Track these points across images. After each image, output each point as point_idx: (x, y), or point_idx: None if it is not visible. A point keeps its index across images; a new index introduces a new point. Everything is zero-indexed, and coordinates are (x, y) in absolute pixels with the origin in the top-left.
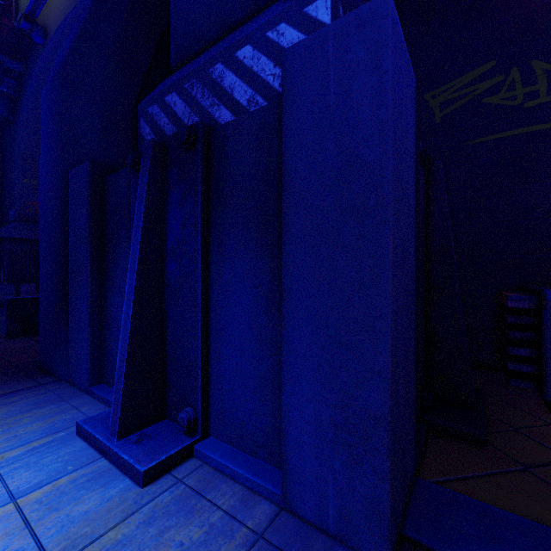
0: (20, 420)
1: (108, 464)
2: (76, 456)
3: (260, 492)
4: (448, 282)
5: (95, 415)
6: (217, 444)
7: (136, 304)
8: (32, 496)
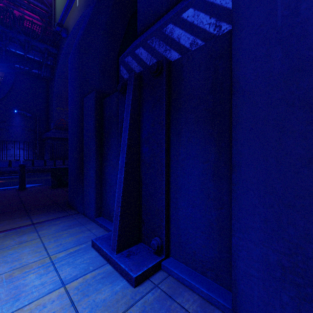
0: (62, 235)
1: (111, 268)
2: (93, 261)
3: (213, 303)
4: None
5: (101, 236)
6: (176, 263)
7: (125, 172)
8: (73, 284)
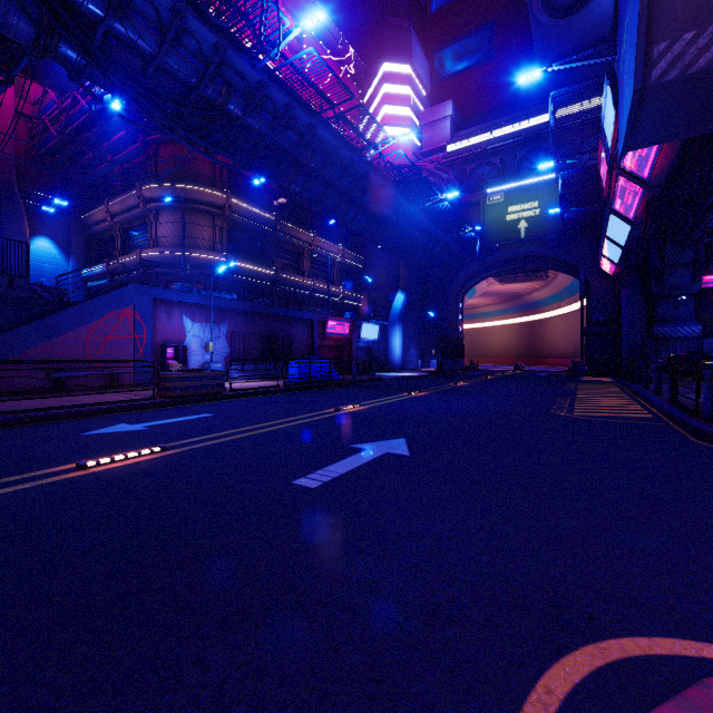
0: None
1: None
2: None
3: None
4: None
5: None
6: None
7: None
8: None
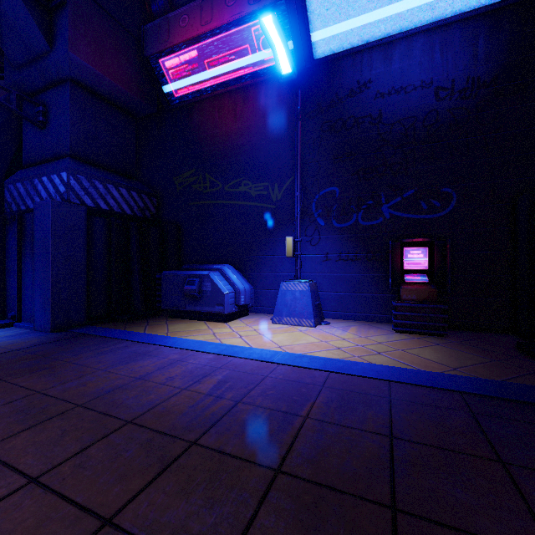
0: None
1: None
2: None
3: (29, 329)
4: (135, 268)
5: None
6: (23, 323)
7: None
8: None
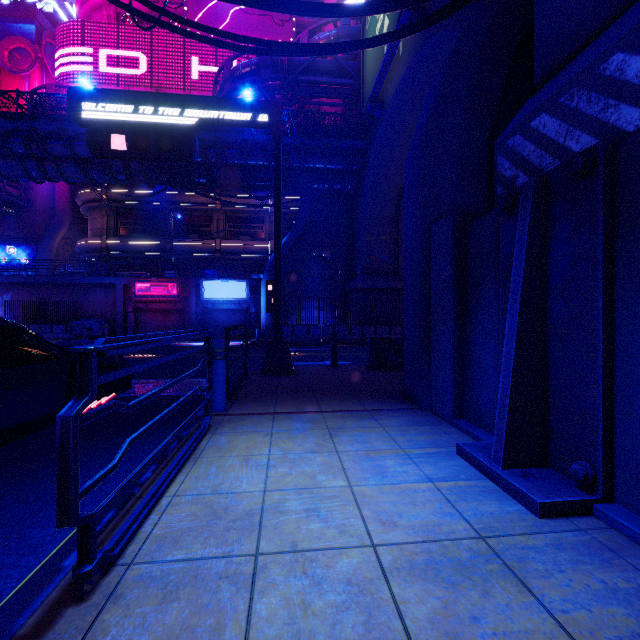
0: (409, 430)
1: (495, 486)
2: (463, 470)
3: None
4: None
5: (471, 442)
6: (628, 514)
7: (518, 344)
8: (442, 484)
